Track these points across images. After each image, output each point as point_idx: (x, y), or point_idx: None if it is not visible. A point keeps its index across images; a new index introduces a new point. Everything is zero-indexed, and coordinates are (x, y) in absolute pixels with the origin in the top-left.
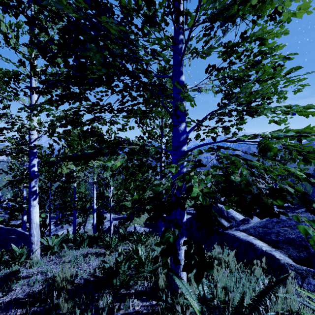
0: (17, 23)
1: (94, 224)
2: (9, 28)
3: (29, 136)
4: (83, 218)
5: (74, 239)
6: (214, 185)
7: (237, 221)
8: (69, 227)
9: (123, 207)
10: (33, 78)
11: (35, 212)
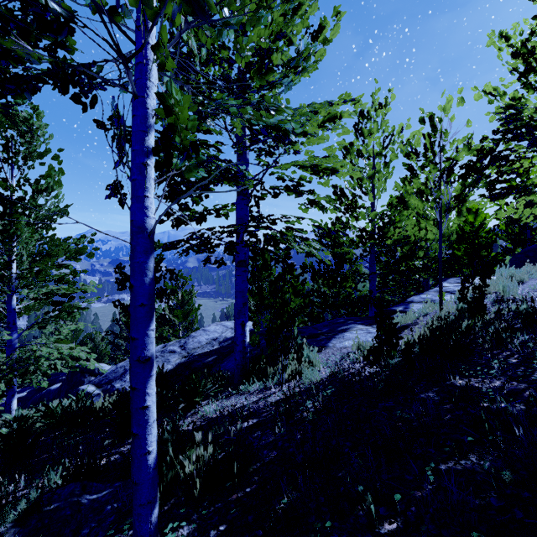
0: None
1: None
2: None
3: None
4: None
5: None
6: (124, 330)
7: (97, 376)
8: None
9: None
10: None
11: None
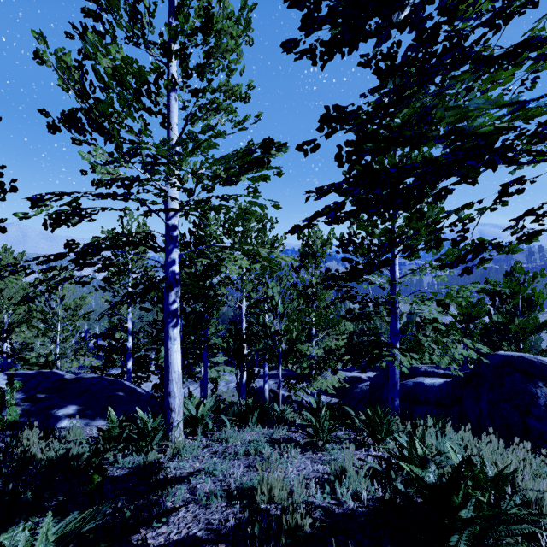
0: None
1: (242, 382)
2: None
3: (165, 206)
4: (214, 372)
5: (216, 407)
6: (460, 323)
7: None
8: (189, 385)
9: (294, 355)
10: (172, 96)
11: (175, 351)
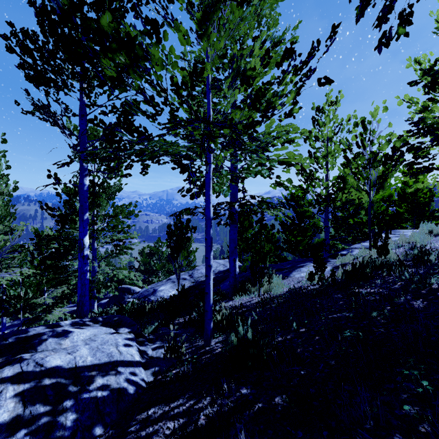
0: None
1: None
2: None
3: None
4: None
5: None
6: (142, 266)
7: (134, 294)
8: None
9: (31, 306)
10: None
11: None
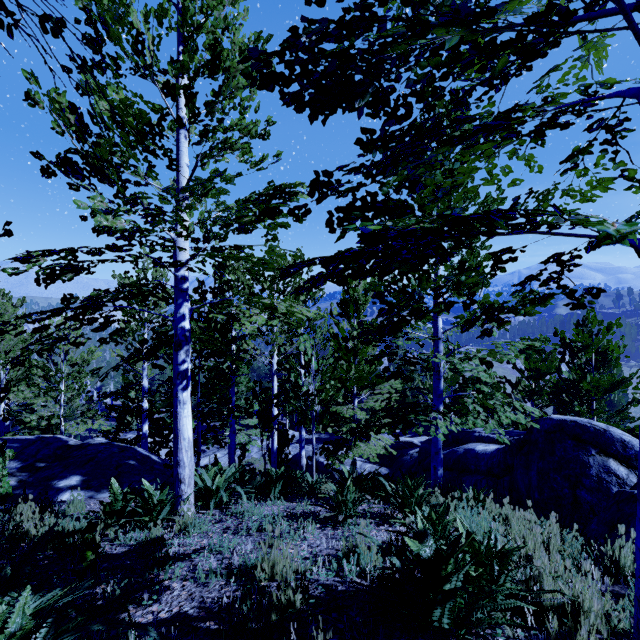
0: (161, 7)
1: (273, 448)
2: (144, 22)
3: (174, 256)
4: (245, 436)
5: (241, 477)
6: (527, 379)
7: None
8: (216, 452)
9: (333, 417)
10: (181, 134)
11: (185, 417)
